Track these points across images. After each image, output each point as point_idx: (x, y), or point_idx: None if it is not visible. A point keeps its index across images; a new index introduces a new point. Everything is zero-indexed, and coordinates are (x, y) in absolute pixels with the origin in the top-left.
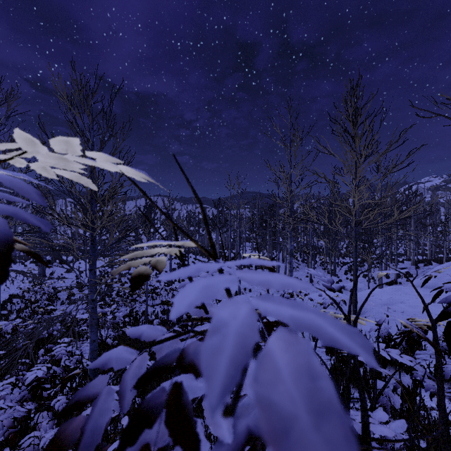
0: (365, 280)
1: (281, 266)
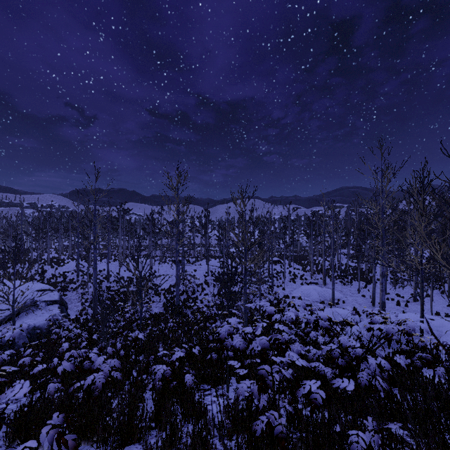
0: None
1: None
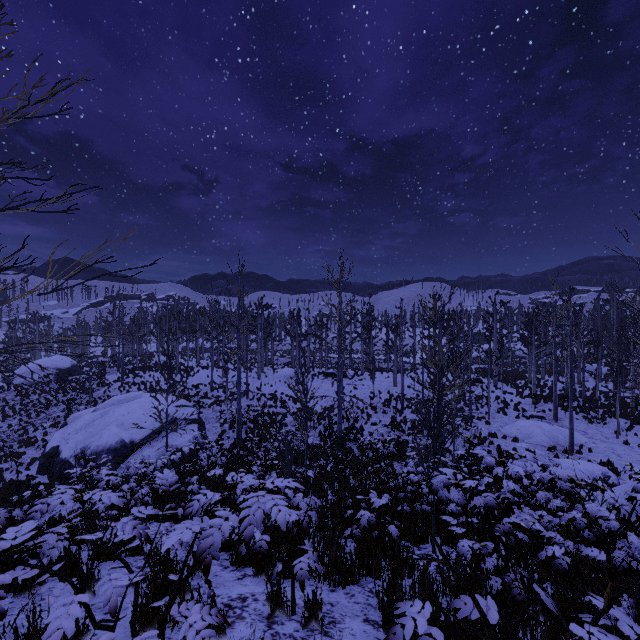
0: None
1: None
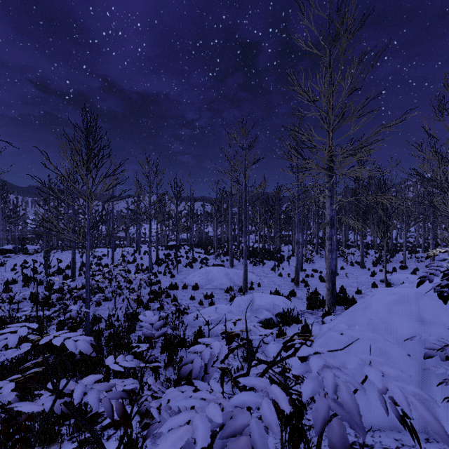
0: (406, 272)
1: (291, 258)
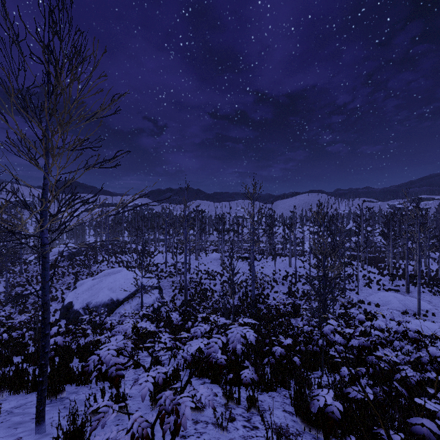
0: None
1: None
